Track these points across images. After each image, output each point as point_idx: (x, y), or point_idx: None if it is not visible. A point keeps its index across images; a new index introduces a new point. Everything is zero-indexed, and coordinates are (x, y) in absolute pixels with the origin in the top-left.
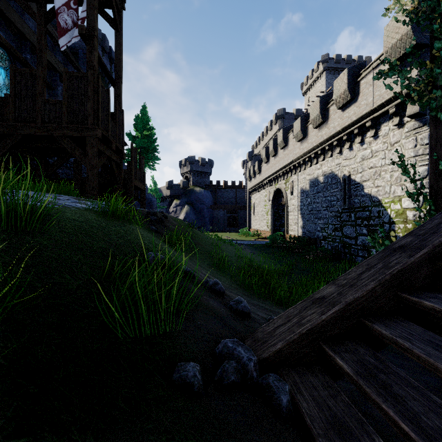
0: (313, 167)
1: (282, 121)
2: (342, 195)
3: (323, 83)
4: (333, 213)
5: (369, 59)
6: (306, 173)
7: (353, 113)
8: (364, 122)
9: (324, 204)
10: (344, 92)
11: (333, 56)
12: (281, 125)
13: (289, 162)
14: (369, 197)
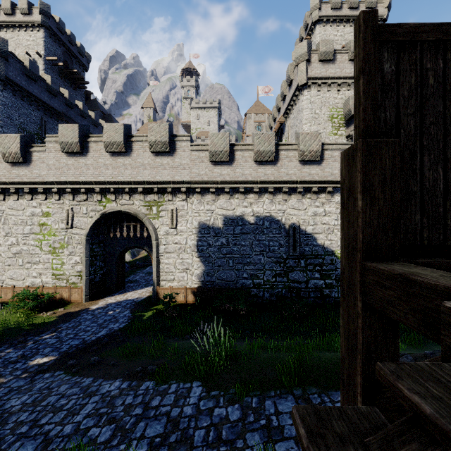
0: (233, 201)
1: (5, 65)
2: (291, 242)
3: (39, 42)
4: (273, 258)
5: (89, 57)
6: (217, 205)
7: (315, 173)
8: (327, 186)
9: (258, 248)
10: (317, 151)
11: (54, 15)
12: (1, 69)
13: (178, 180)
14: (322, 247)
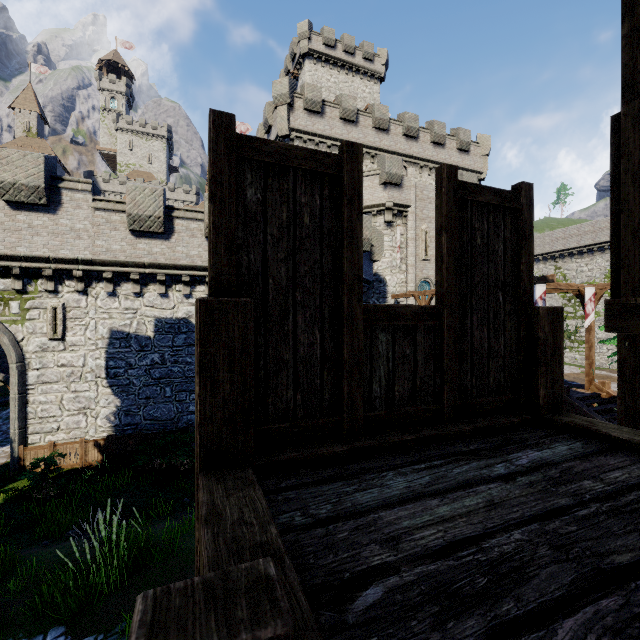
0: (172, 296)
1: None
2: None
3: None
4: None
5: None
6: (144, 302)
7: None
8: None
9: None
10: None
11: None
12: None
13: (67, 257)
14: None
